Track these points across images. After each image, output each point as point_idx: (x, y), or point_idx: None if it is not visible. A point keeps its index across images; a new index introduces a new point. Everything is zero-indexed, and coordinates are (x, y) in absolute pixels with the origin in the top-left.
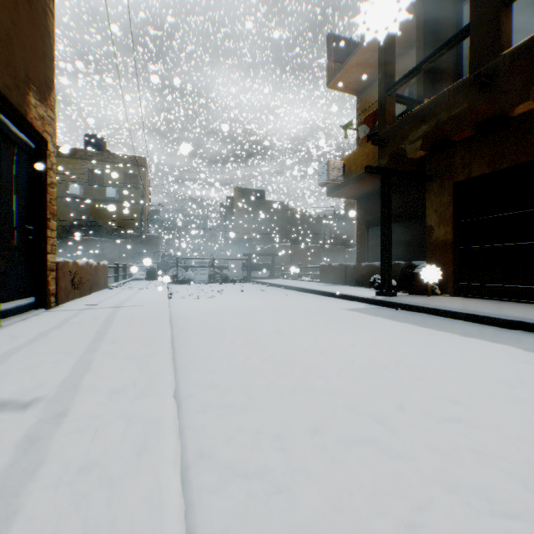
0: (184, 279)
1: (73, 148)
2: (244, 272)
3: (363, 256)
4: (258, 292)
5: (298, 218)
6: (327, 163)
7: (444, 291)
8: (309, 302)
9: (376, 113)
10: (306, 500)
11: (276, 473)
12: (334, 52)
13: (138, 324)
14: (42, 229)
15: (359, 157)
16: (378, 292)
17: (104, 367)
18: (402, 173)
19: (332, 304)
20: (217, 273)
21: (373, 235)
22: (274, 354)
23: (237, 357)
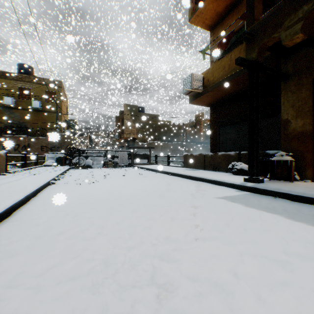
0: (84, 165)
1: (7, 72)
2: (130, 160)
3: (215, 148)
4: (136, 176)
5: (166, 125)
6: (191, 76)
7: (302, 177)
8: (182, 188)
9: (229, 37)
10: None
11: None
12: None
13: None
14: None
15: (216, 70)
16: (246, 178)
17: None
18: (266, 68)
19: (204, 190)
20: (110, 160)
21: (223, 132)
22: None
23: None
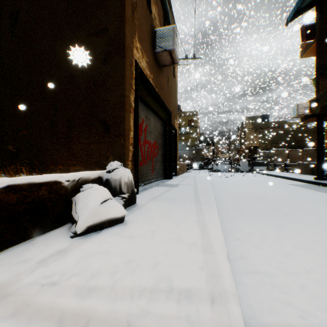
0: (216, 170)
1: None
2: (250, 167)
3: None
4: (251, 176)
5: (294, 130)
6: (296, 106)
7: None
8: (273, 181)
9: None
10: (228, 196)
11: (226, 195)
12: (305, 35)
13: (202, 180)
14: (176, 154)
15: None
16: (314, 177)
17: (199, 183)
18: None
19: (284, 182)
20: (233, 167)
21: None
22: (238, 188)
23: (227, 188)
